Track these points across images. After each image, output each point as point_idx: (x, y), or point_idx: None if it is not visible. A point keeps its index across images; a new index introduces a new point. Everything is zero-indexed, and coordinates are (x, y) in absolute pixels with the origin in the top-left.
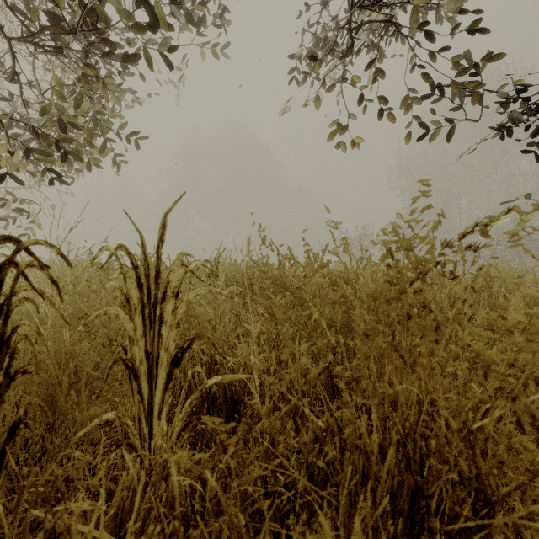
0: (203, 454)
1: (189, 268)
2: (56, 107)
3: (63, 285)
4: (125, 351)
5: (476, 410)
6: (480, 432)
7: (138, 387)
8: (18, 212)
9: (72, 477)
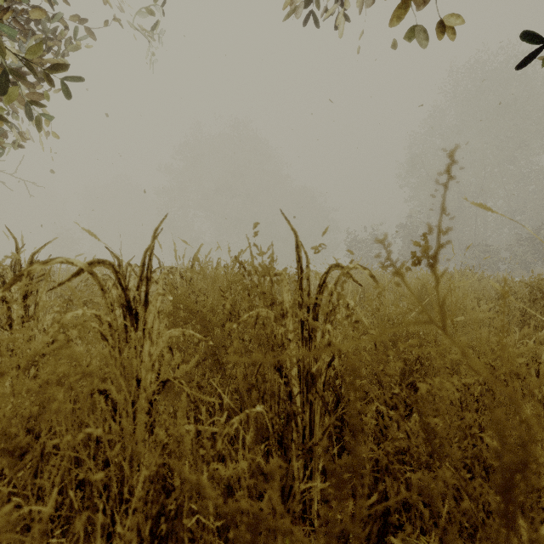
0: None
1: None
2: None
3: None
4: None
5: None
6: None
7: None
8: None
9: None
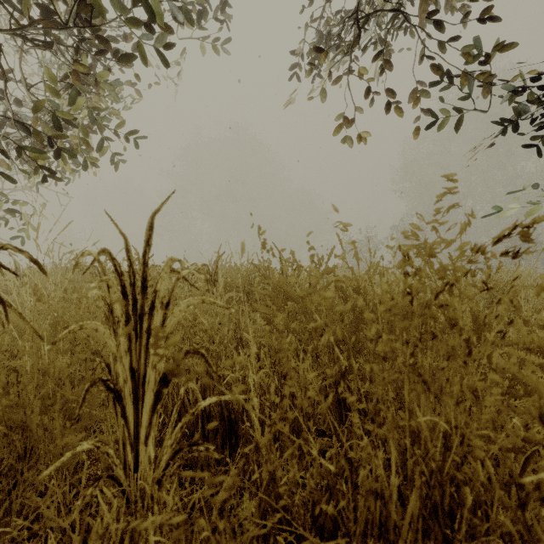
0: (183, 516)
1: (182, 274)
2: (48, 104)
3: (42, 294)
4: (108, 368)
5: (517, 450)
6: (534, 489)
7: (122, 410)
8: (13, 214)
9: (43, 517)
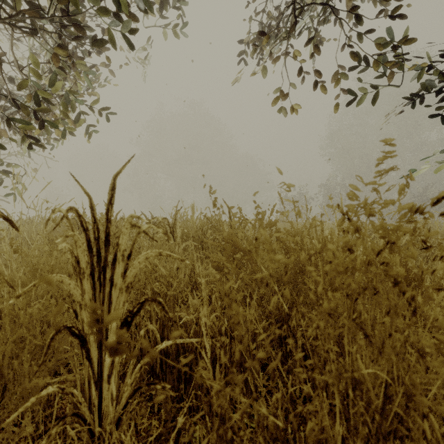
0: None
1: (142, 229)
2: (34, 82)
3: (18, 246)
4: (75, 313)
5: None
6: None
7: (86, 353)
8: (7, 175)
9: None
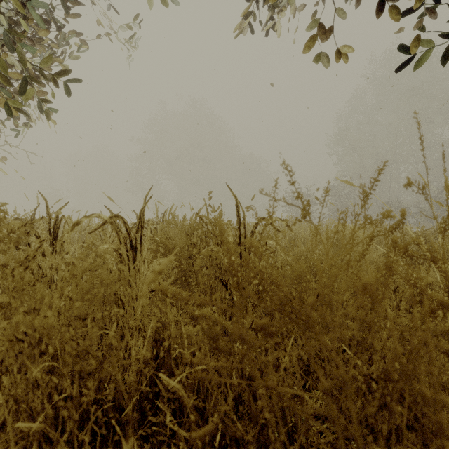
0: None
1: None
2: None
3: None
4: None
5: None
6: None
7: None
8: None
9: None
